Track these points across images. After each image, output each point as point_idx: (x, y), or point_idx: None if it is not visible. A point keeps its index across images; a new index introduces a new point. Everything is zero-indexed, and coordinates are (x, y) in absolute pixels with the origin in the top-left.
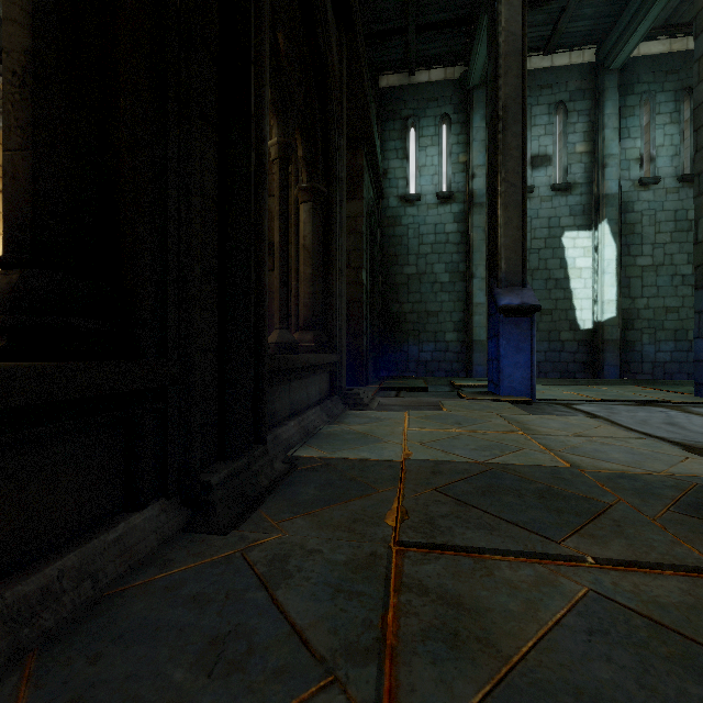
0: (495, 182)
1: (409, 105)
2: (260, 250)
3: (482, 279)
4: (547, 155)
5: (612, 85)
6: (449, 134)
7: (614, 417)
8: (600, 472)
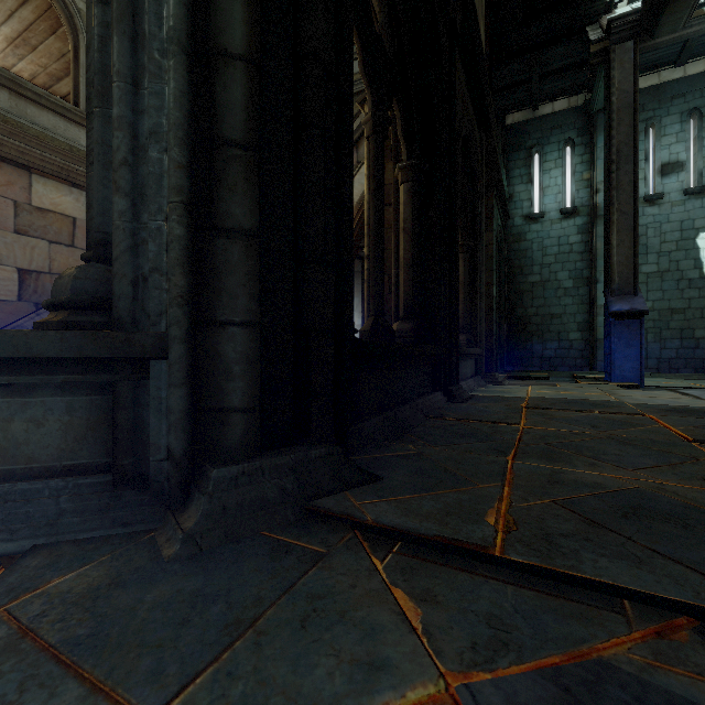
0: (609, 213)
1: (533, 136)
2: (457, 300)
3: None
4: (679, 161)
5: None
6: (573, 156)
7: (704, 396)
8: (635, 403)
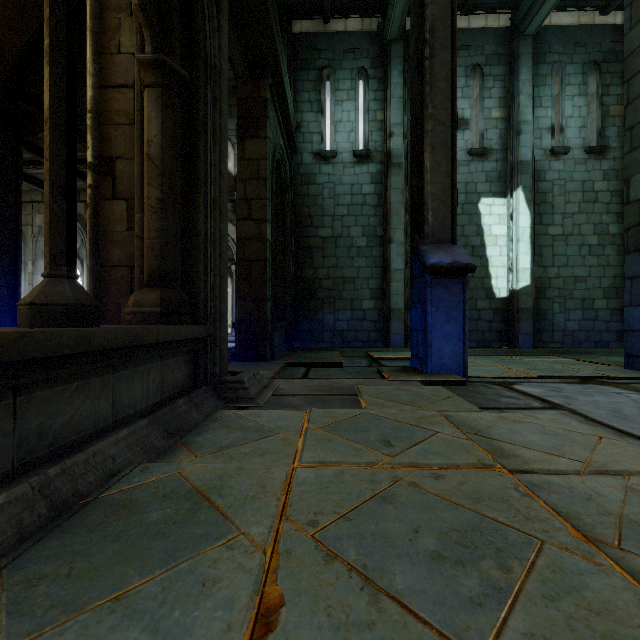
0: (421, 119)
1: (324, 55)
2: None
3: (400, 244)
4: (464, 118)
5: (526, 51)
6: (366, 89)
7: (578, 407)
8: None
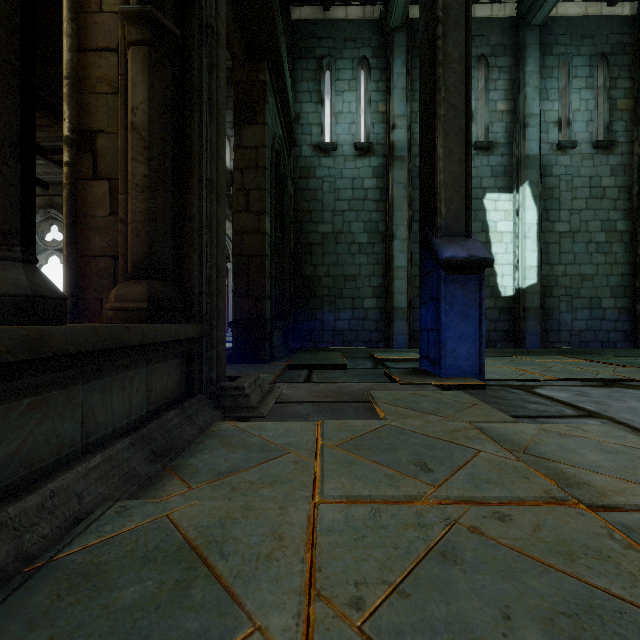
0: (433, 103)
1: (324, 44)
2: None
3: (403, 240)
4: None
5: (533, 41)
6: (368, 79)
7: (616, 414)
8: None
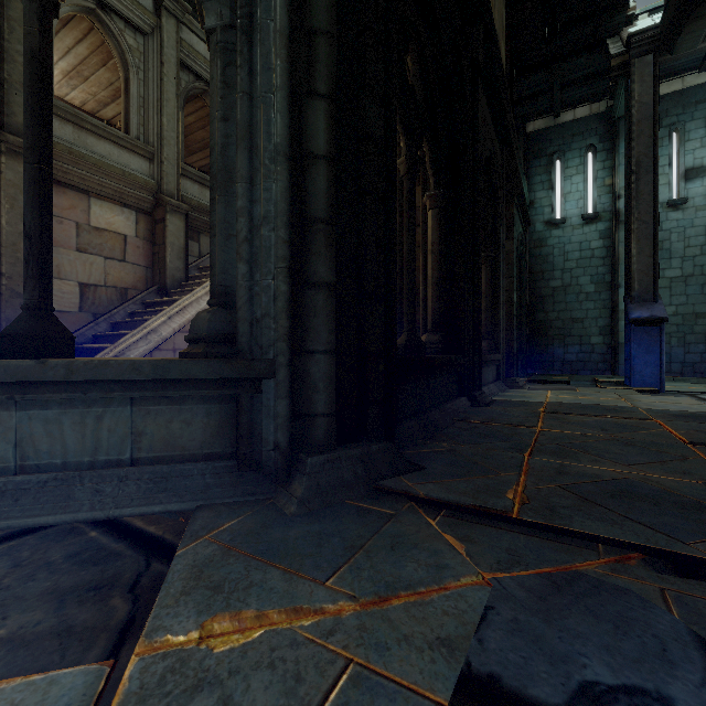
0: (629, 222)
1: (554, 143)
2: (480, 312)
3: None
4: (703, 166)
5: None
6: (594, 162)
7: None
8: (648, 409)
